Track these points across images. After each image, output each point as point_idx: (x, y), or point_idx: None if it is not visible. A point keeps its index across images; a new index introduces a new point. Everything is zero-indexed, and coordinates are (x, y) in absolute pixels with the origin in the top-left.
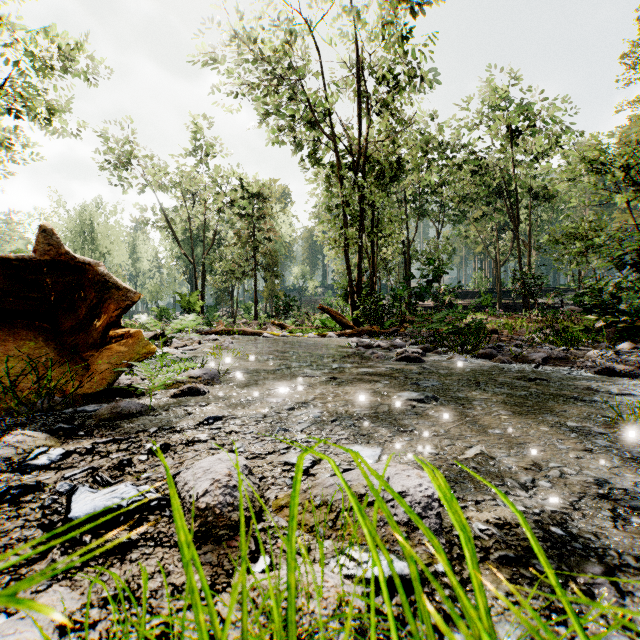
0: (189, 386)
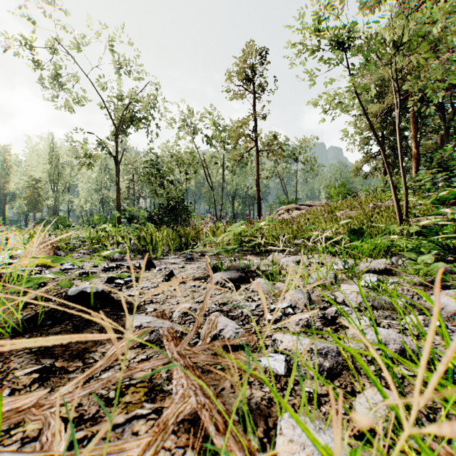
0: None
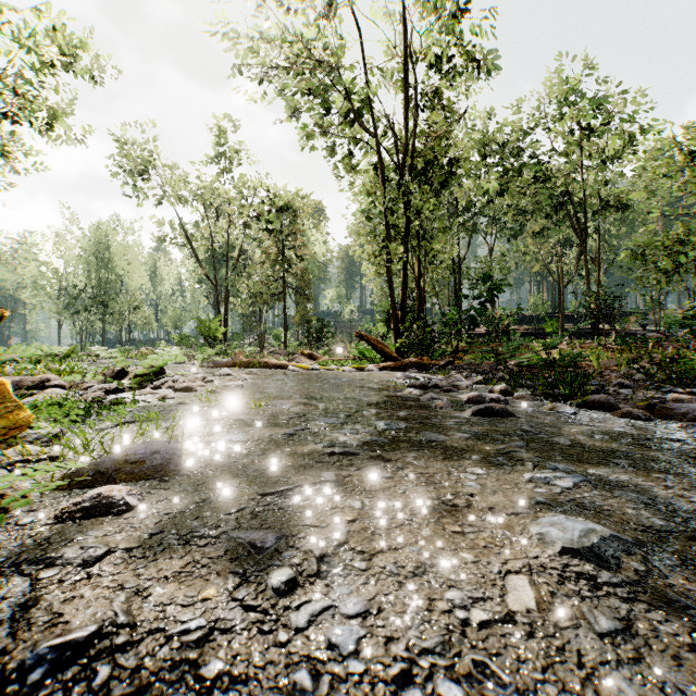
0: (95, 494)
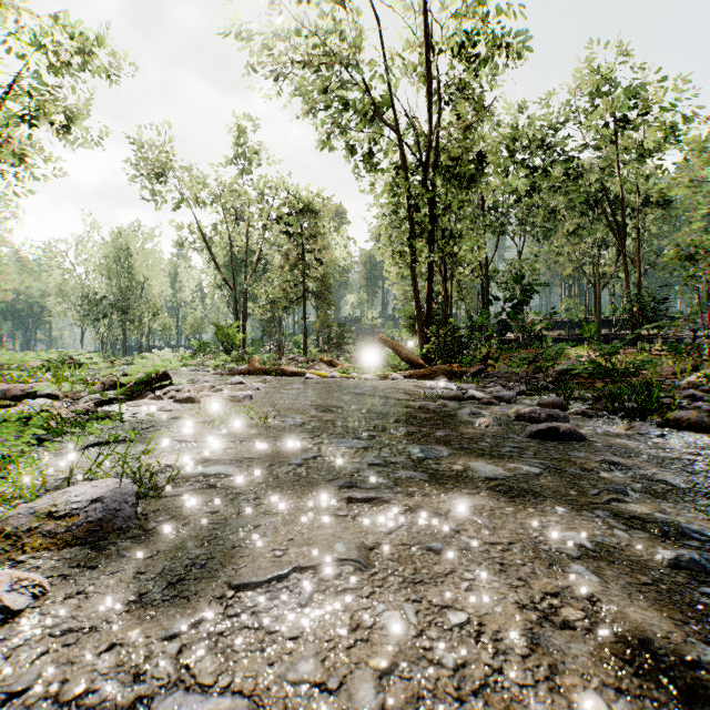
0: None
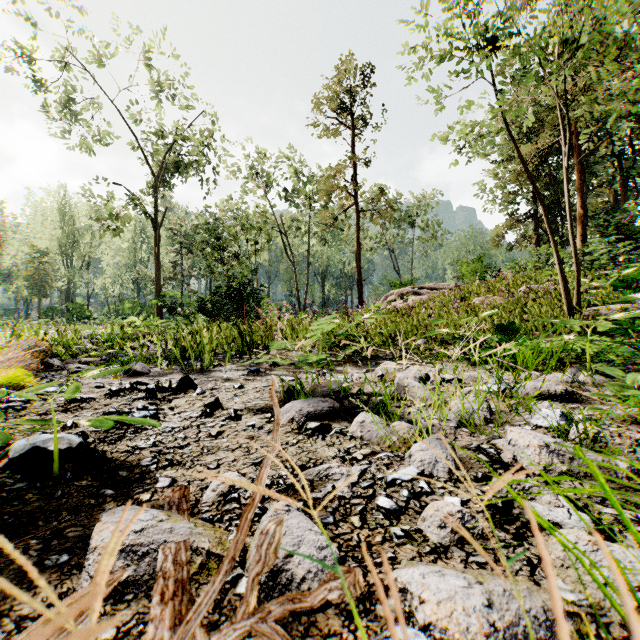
0: None
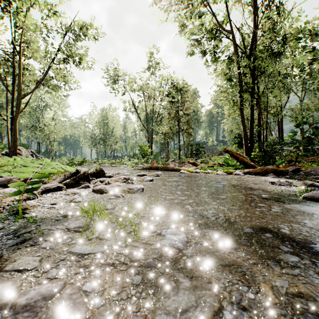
0: None
